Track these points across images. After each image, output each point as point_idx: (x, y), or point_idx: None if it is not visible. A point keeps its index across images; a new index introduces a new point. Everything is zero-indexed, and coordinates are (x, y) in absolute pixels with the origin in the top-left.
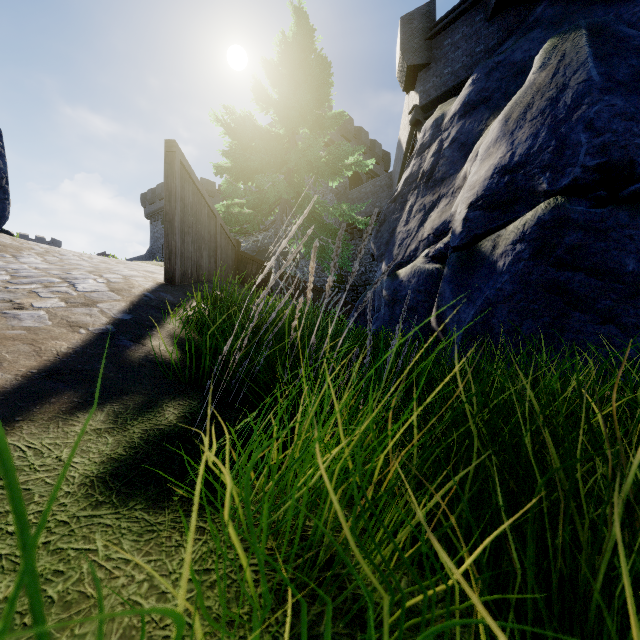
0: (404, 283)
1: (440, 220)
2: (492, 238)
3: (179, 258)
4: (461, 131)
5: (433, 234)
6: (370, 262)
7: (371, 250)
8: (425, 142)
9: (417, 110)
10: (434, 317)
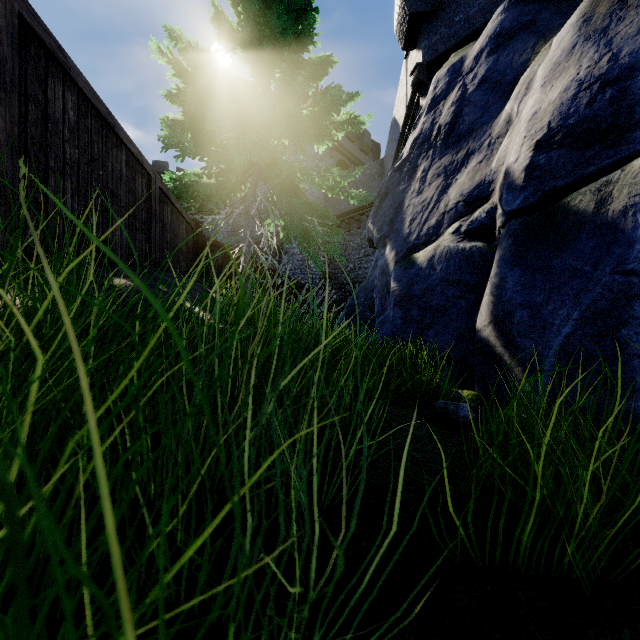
0: (424, 271)
1: (473, 182)
2: (593, 188)
3: (17, 208)
4: (494, 68)
5: (464, 201)
6: (359, 258)
7: (369, 233)
8: (439, 93)
9: (421, 69)
10: (485, 322)
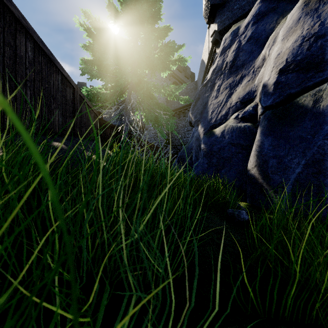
0: (219, 138)
1: (245, 91)
2: (311, 93)
3: None
4: (255, 31)
5: (240, 102)
6: (184, 132)
7: (189, 119)
8: (226, 45)
9: (216, 33)
10: (252, 166)
